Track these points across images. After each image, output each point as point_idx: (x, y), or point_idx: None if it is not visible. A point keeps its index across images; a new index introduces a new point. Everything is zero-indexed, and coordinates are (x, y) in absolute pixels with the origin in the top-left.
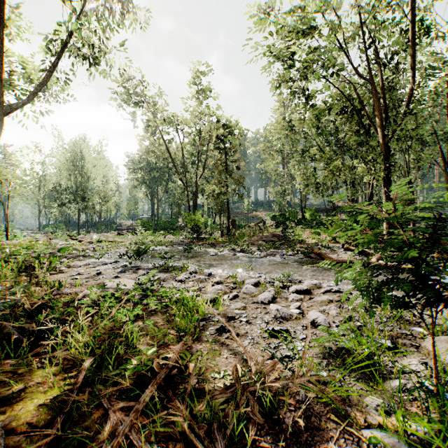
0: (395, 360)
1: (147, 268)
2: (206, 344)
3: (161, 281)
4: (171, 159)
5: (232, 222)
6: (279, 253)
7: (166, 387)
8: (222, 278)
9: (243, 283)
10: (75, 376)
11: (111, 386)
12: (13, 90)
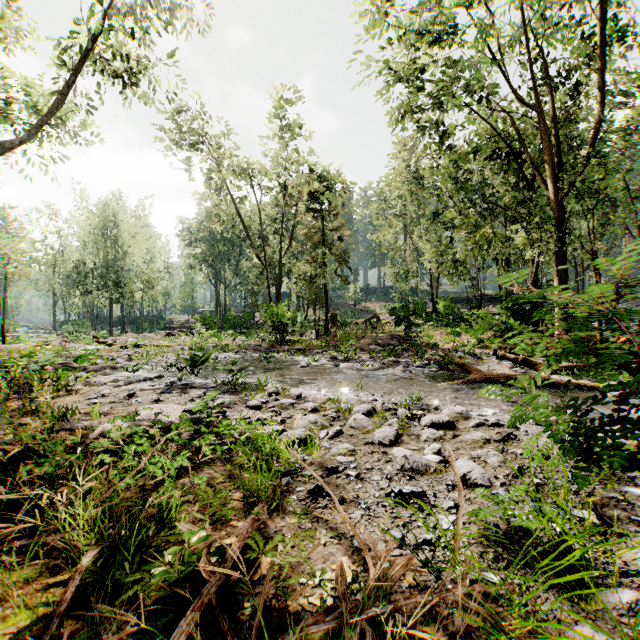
0: (609, 550)
1: (205, 386)
2: (291, 519)
3: (224, 407)
4: (243, 226)
5: (331, 318)
6: (402, 363)
7: (219, 608)
8: (318, 403)
9: (349, 410)
10: (65, 583)
11: (126, 603)
12: (11, 124)
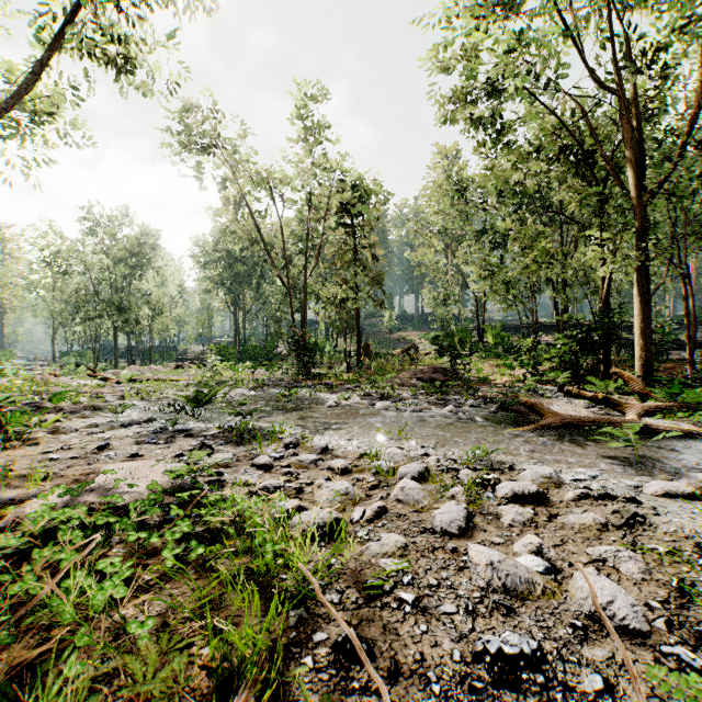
0: None
1: (204, 434)
2: None
3: (222, 465)
4: (263, 242)
5: (364, 348)
6: (452, 401)
7: None
8: (350, 459)
9: (393, 471)
10: None
11: None
12: None
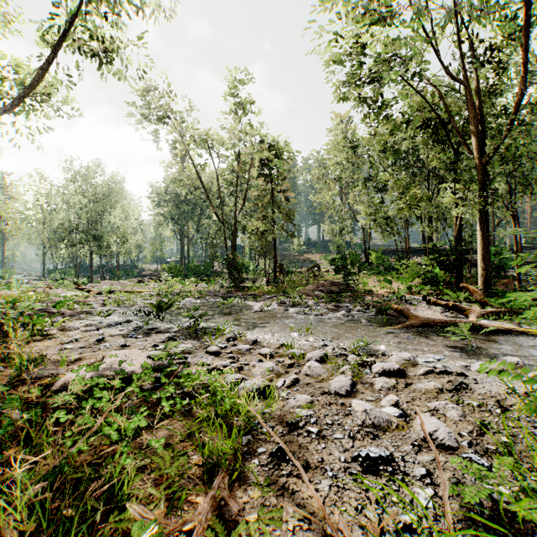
0: None
1: (168, 331)
2: (254, 493)
3: (186, 352)
4: (204, 188)
5: (279, 267)
6: (344, 308)
7: None
8: (273, 348)
9: (302, 356)
10: None
11: None
12: (1, 98)
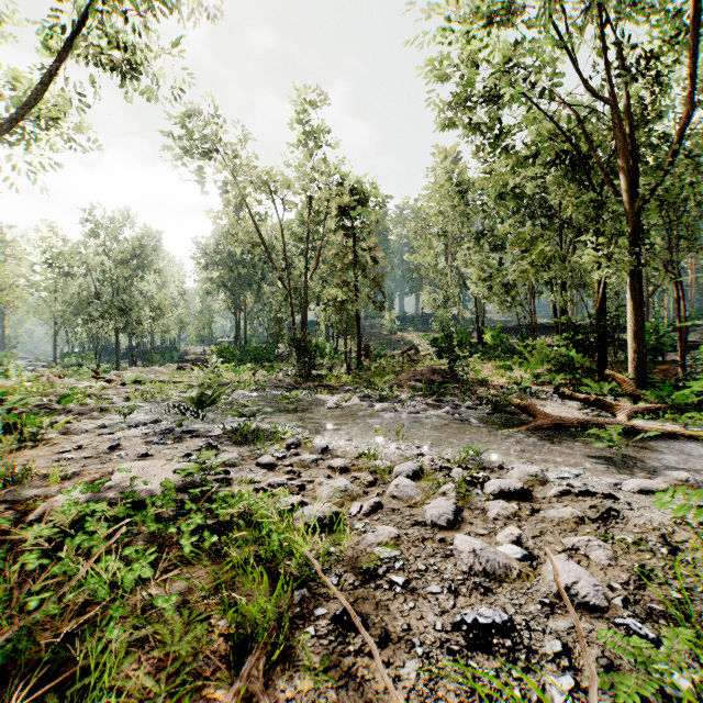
0: None
1: (209, 435)
2: (303, 682)
3: (228, 465)
4: (264, 244)
5: (364, 350)
6: (449, 403)
7: None
8: (349, 459)
9: (389, 470)
10: None
11: None
12: None
